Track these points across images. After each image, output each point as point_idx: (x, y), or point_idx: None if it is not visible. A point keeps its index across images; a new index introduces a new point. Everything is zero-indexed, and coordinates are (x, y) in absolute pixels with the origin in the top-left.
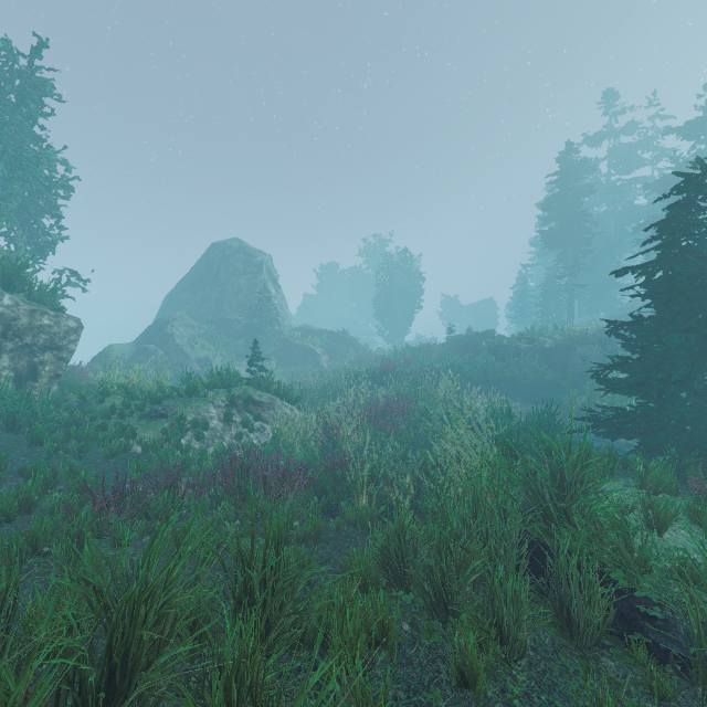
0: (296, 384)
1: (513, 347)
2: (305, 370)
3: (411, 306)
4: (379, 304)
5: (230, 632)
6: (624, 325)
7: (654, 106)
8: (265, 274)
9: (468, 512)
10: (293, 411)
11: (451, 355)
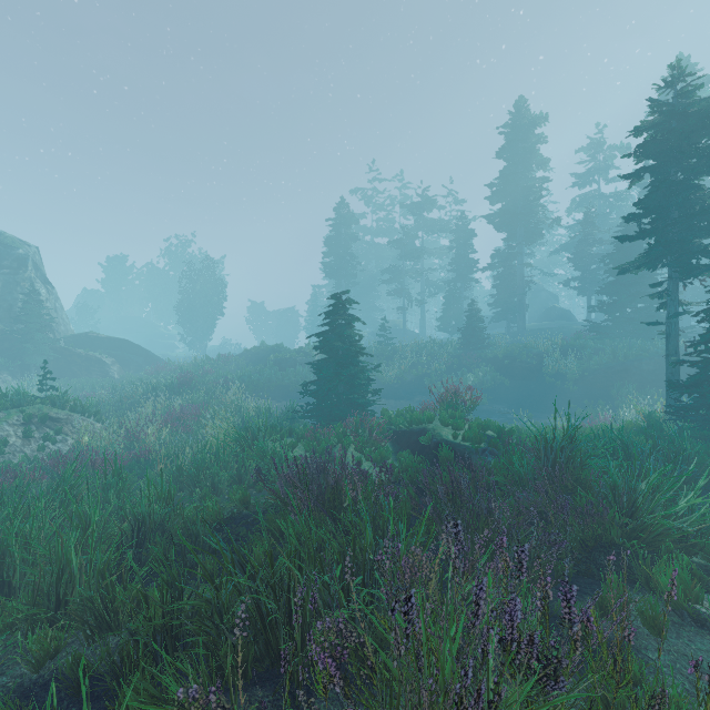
0: (83, 398)
1: (292, 359)
2: (92, 382)
3: (214, 314)
4: (180, 310)
5: (112, 490)
6: (314, 361)
7: (401, 180)
8: (32, 271)
9: (212, 455)
10: (95, 423)
11: (247, 365)
